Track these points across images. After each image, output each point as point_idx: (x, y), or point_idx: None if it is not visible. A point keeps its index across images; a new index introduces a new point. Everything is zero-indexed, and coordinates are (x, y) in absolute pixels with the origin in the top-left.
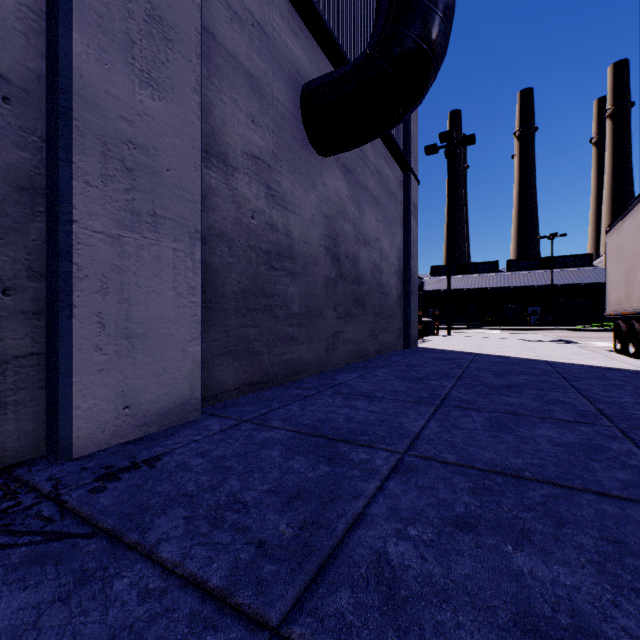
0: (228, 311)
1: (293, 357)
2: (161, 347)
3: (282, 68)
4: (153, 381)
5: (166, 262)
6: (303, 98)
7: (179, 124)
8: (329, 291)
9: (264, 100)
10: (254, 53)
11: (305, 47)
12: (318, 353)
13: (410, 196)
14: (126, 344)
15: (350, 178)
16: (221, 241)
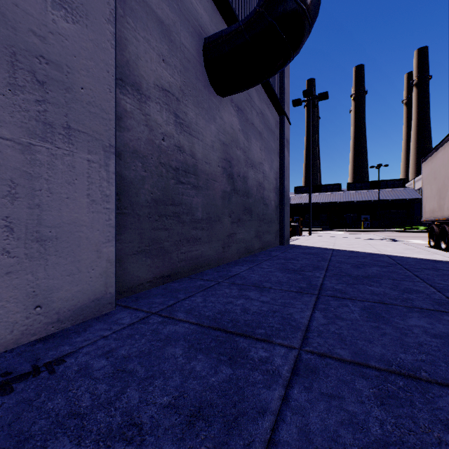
0: (142, 217)
1: (197, 254)
2: (75, 249)
3: (188, 21)
4: (67, 280)
5: (80, 171)
6: (205, 47)
7: (93, 48)
8: (225, 202)
9: (173, 44)
10: (164, 4)
11: (207, 8)
12: (217, 250)
13: (284, 133)
14: (37, 247)
15: (241, 116)
16: (135, 157)
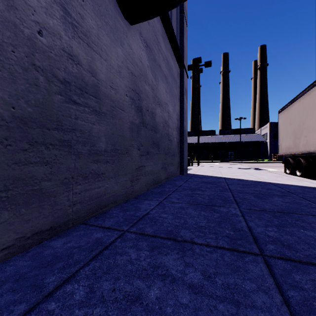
0: None
1: (99, 192)
2: None
3: None
4: None
5: None
6: None
7: None
8: (134, 134)
9: None
10: None
11: None
12: (124, 184)
13: (184, 83)
14: None
15: (149, 53)
16: None
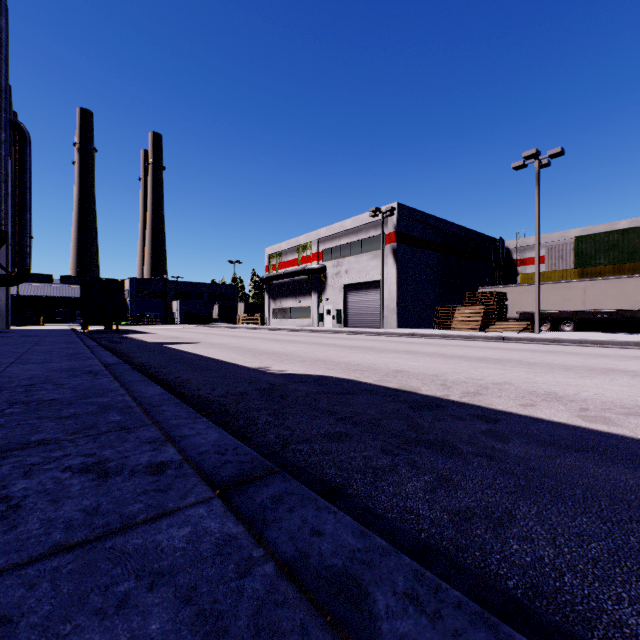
0: None
1: None
2: None
3: None
4: None
5: None
6: None
7: None
8: None
9: None
10: None
11: None
12: None
13: None
14: None
15: None
16: None
